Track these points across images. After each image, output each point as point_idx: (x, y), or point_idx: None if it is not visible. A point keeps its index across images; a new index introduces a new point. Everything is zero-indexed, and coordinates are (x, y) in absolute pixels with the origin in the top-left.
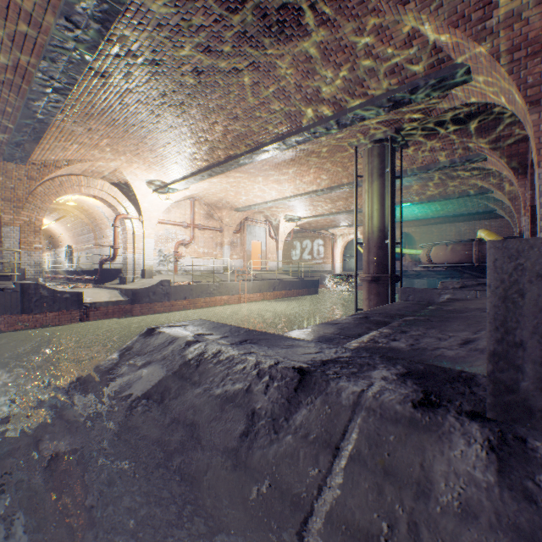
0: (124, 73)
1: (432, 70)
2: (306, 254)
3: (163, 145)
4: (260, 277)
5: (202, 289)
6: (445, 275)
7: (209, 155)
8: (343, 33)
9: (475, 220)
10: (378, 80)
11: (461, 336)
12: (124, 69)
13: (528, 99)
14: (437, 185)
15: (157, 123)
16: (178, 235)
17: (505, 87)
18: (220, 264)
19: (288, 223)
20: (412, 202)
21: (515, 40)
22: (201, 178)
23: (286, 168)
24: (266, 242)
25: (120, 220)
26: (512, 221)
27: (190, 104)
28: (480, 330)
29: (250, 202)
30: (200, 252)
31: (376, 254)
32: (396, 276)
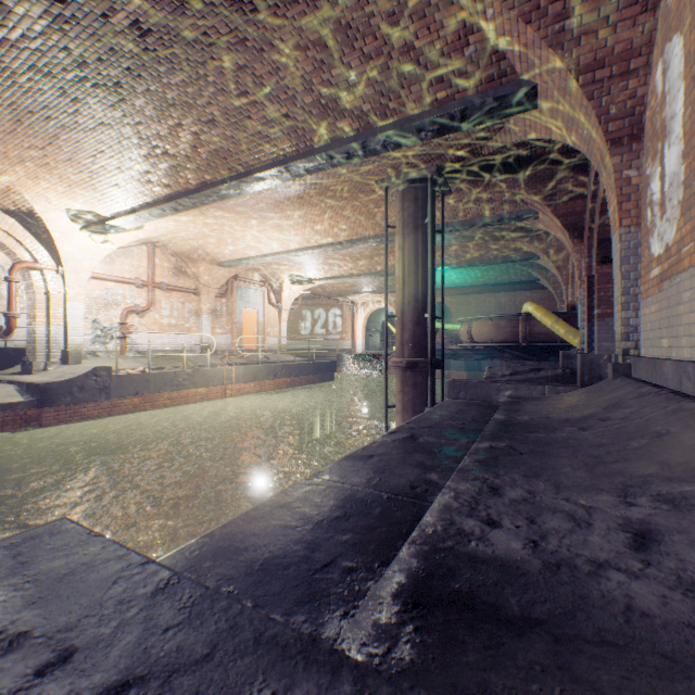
0: None
1: (491, 85)
2: (319, 327)
3: (91, 153)
4: (256, 359)
5: (166, 379)
6: (484, 355)
7: (172, 177)
8: (375, 4)
9: (516, 291)
10: (421, 90)
11: (609, 511)
12: None
13: (609, 136)
14: (480, 245)
15: (75, 113)
16: (127, 297)
17: (580, 119)
18: (196, 341)
19: (295, 286)
20: (450, 266)
21: (598, 52)
22: (160, 212)
23: (292, 209)
24: (264, 311)
25: (22, 271)
26: (556, 293)
27: (132, 87)
28: (631, 493)
29: (240, 255)
30: (164, 324)
31: (412, 332)
32: (438, 361)
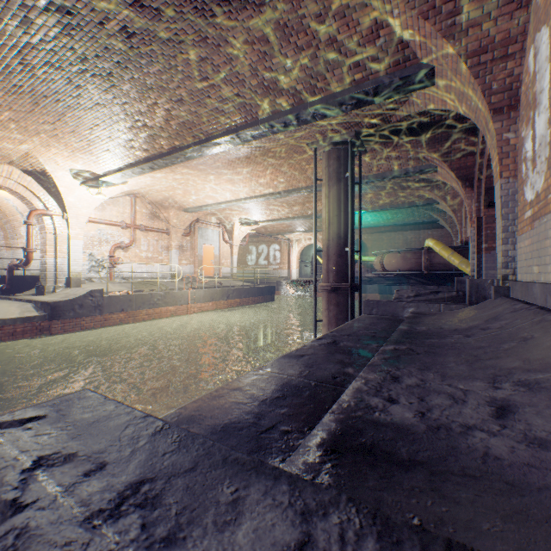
0: (19, 17)
1: (397, 68)
2: (262, 259)
3: (89, 126)
4: (213, 284)
5: (144, 299)
6: (394, 281)
7: (150, 144)
8: (306, 8)
9: (420, 229)
10: (342, 73)
11: (480, 393)
12: (18, 12)
13: (492, 106)
14: (390, 193)
15: (78, 96)
16: (114, 236)
17: (468, 93)
18: (167, 270)
19: (243, 227)
20: (366, 210)
21: (483, 41)
22: (140, 171)
23: (241, 167)
24: (219, 246)
25: (37, 217)
26: (453, 231)
27: (120, 76)
28: (498, 380)
29: (201, 203)
30: (142, 257)
31: (336, 262)
32: (356, 285)
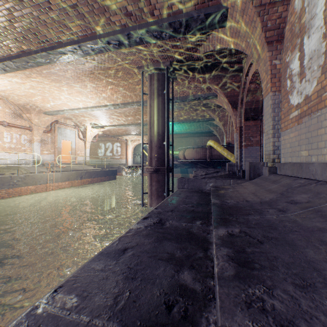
0: None
1: (203, 6)
2: (108, 152)
3: None
4: (70, 168)
5: (3, 181)
6: (189, 166)
7: None
8: None
9: (203, 136)
10: (163, 1)
11: None
12: None
13: (266, 39)
14: (189, 112)
15: None
16: None
17: (249, 31)
18: (30, 158)
19: (94, 129)
20: (174, 122)
21: None
22: None
23: (88, 81)
24: (76, 142)
25: None
26: (220, 137)
27: None
28: None
29: (58, 108)
30: (5, 147)
31: (157, 152)
32: (170, 168)
